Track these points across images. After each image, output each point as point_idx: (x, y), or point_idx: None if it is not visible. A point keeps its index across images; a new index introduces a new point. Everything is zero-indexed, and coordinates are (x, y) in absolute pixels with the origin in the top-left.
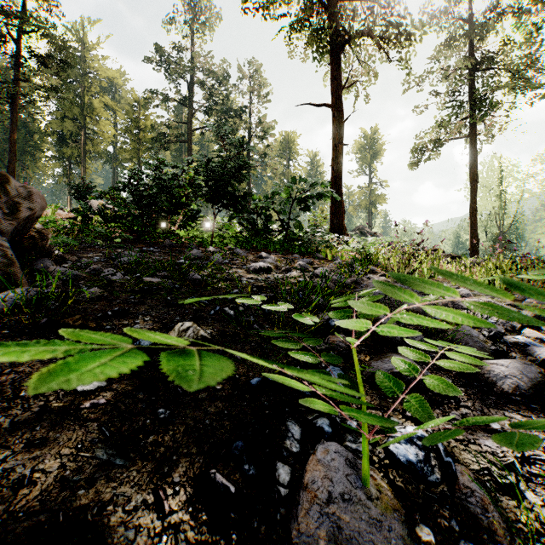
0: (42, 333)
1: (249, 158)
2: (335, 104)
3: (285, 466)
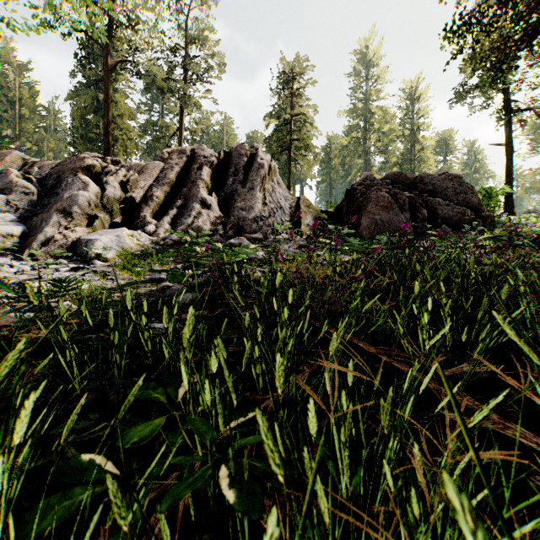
0: None
1: (413, 165)
2: (507, 143)
3: None
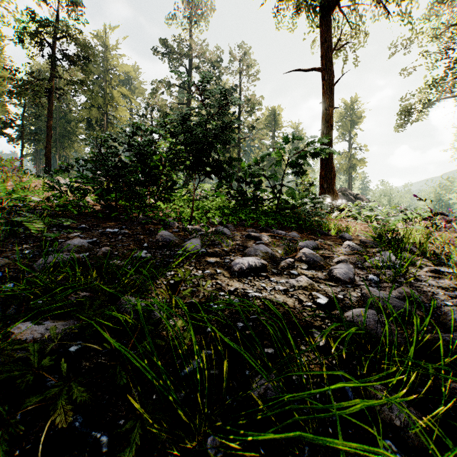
0: None
1: (239, 131)
2: (324, 67)
3: None
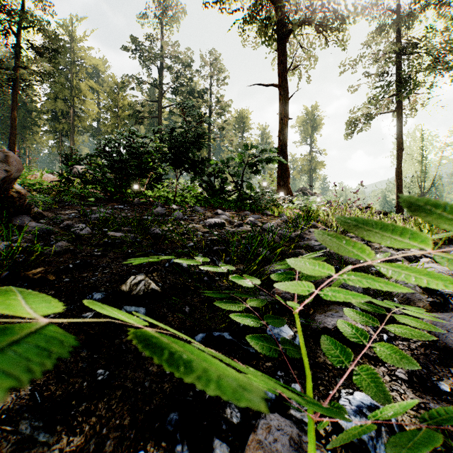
0: (2, 286)
1: (209, 131)
2: (281, 84)
3: (223, 444)
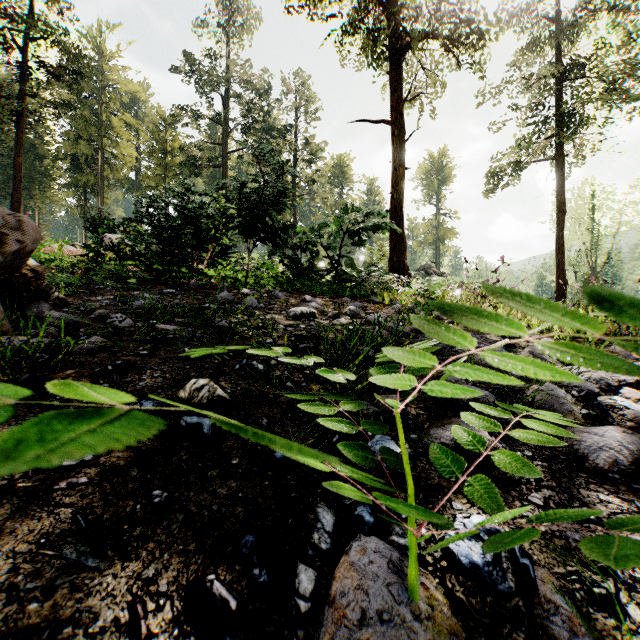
0: None
1: (294, 186)
2: (395, 120)
3: (309, 569)
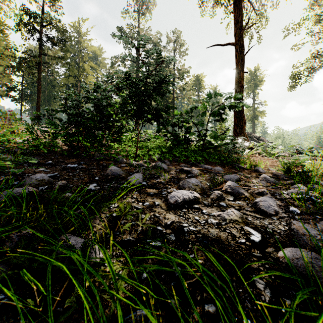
0: None
1: (173, 92)
2: (237, 42)
3: None
